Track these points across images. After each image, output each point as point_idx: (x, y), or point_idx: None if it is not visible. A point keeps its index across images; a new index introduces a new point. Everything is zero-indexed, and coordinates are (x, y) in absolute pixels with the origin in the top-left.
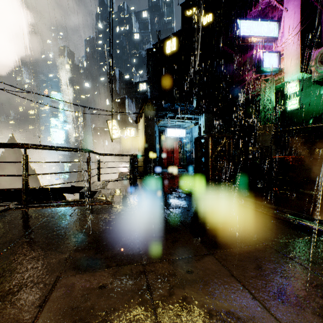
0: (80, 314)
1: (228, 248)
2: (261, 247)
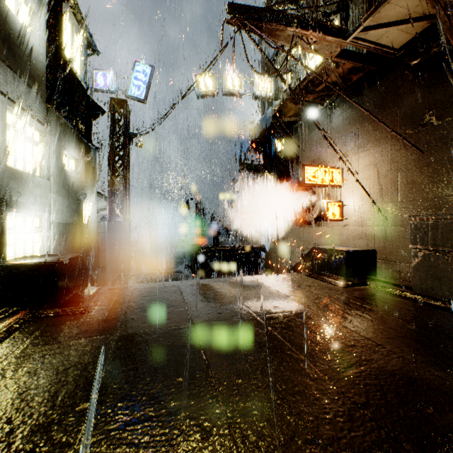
0: (276, 301)
1: (170, 329)
2: (129, 330)
